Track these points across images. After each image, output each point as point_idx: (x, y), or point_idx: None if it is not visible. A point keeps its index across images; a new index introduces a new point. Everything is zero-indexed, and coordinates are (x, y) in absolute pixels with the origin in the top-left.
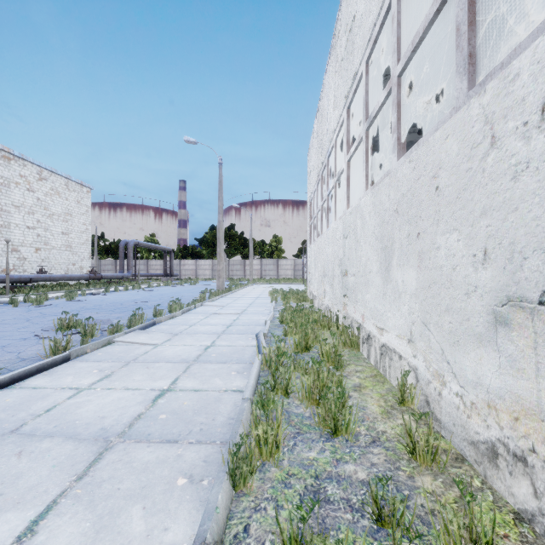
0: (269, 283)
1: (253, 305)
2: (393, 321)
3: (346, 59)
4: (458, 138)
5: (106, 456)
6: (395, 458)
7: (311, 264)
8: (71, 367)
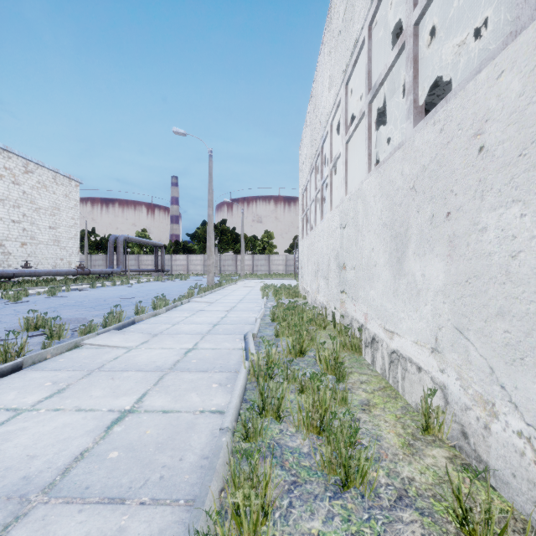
0: (261, 279)
1: (243, 301)
2: (409, 324)
3: (344, 29)
4: (522, 70)
5: (11, 533)
6: (436, 531)
7: (303, 258)
8: (21, 378)
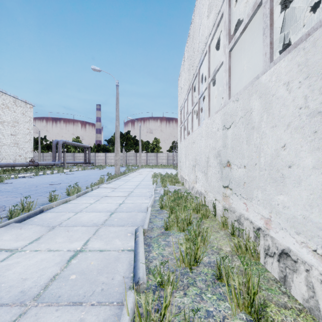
0: (151, 168)
1: (139, 186)
2: None
3: None
4: None
5: None
6: None
7: (182, 155)
8: None
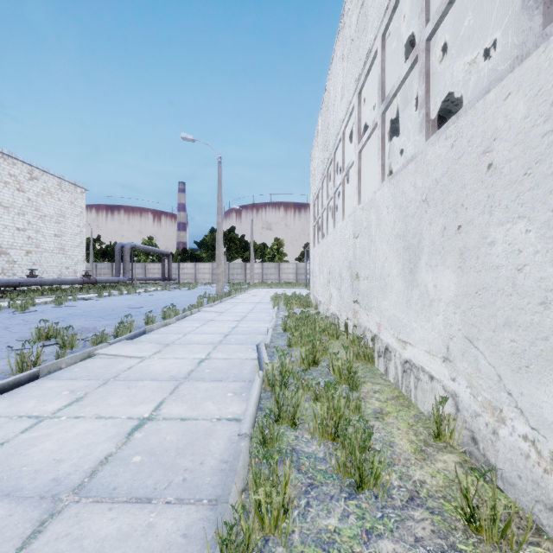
0: (270, 288)
1: (254, 311)
2: (421, 334)
3: (357, 38)
4: (527, 94)
5: (48, 528)
6: (446, 528)
7: (315, 267)
8: (38, 387)
